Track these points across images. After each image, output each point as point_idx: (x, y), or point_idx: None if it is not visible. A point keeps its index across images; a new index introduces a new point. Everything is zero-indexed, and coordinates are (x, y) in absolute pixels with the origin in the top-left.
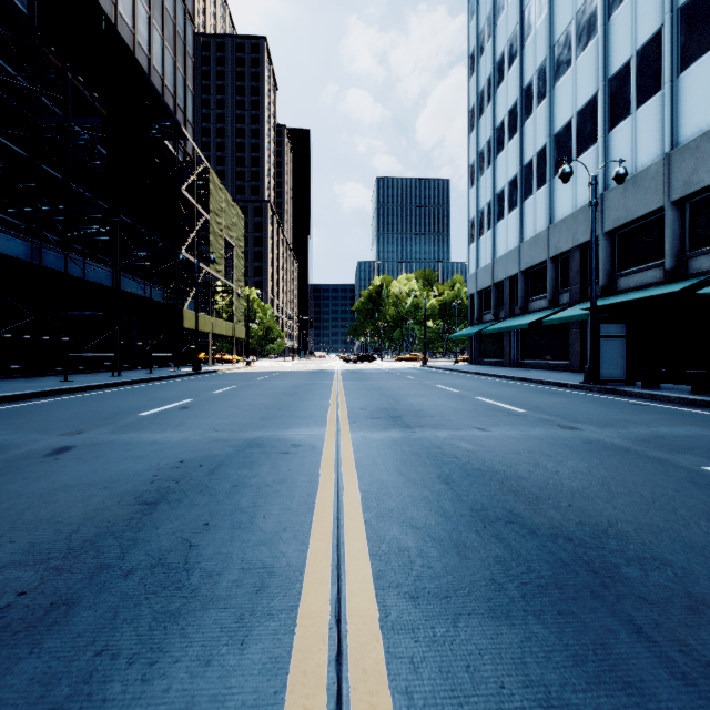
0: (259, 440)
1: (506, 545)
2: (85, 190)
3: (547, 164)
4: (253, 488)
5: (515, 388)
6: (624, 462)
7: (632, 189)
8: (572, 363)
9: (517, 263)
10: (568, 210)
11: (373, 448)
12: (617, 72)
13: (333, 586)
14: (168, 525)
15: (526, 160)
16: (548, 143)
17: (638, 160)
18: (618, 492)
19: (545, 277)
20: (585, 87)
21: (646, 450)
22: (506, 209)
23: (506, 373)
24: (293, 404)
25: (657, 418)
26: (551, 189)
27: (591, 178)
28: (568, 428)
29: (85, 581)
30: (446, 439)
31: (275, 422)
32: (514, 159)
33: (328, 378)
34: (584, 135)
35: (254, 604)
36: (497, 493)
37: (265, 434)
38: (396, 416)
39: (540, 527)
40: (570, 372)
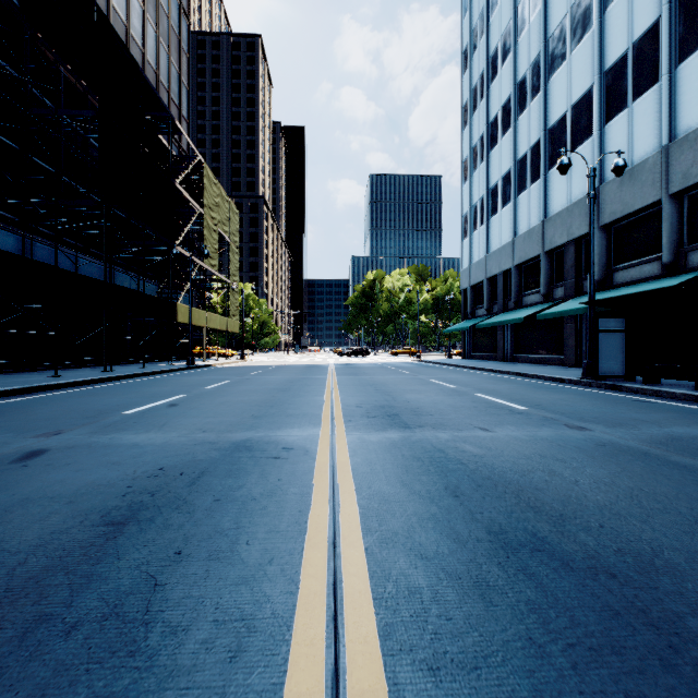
0: (247, 443)
1: (537, 584)
2: (76, 182)
3: (541, 159)
4: (237, 503)
5: (512, 384)
6: (647, 469)
7: (629, 182)
8: (567, 357)
9: (511, 257)
10: (563, 204)
11: (371, 452)
12: (613, 65)
13: (328, 649)
14: (132, 554)
15: (520, 154)
16: (542, 137)
17: (635, 153)
18: (651, 507)
19: (539, 272)
20: (580, 80)
21: (667, 455)
22: (499, 203)
23: (501, 367)
24: (286, 401)
25: (667, 417)
26: (546, 183)
27: (590, 169)
28: (576, 428)
29: (15, 642)
30: (449, 441)
31: (266, 421)
32: (507, 153)
33: (322, 373)
34: (579, 129)
35: (226, 680)
36: (514, 509)
37: (255, 435)
38: (393, 414)
39: (574, 557)
40: (565, 366)
